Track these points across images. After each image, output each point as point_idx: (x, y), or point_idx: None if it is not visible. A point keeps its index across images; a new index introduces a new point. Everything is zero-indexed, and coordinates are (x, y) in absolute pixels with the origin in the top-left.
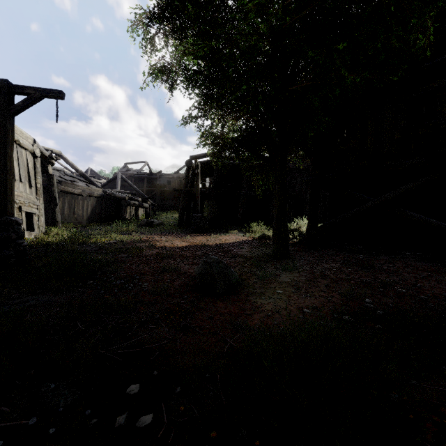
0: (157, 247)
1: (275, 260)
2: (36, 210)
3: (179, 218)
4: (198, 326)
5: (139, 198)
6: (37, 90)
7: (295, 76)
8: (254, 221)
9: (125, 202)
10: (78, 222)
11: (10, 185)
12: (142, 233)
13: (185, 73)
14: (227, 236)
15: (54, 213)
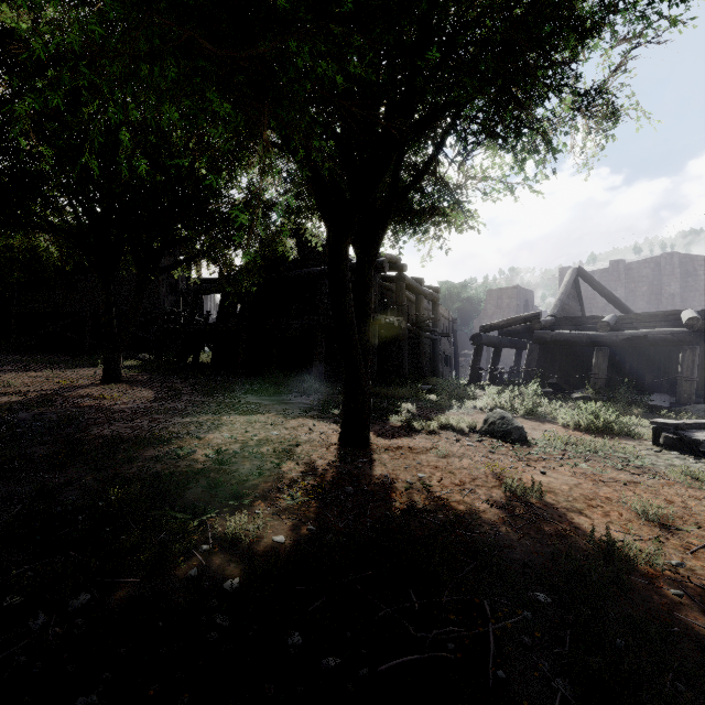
0: None
1: None
2: None
3: None
4: None
5: None
6: None
7: None
8: None
9: None
10: None
11: None
12: None
13: None
14: None
15: None
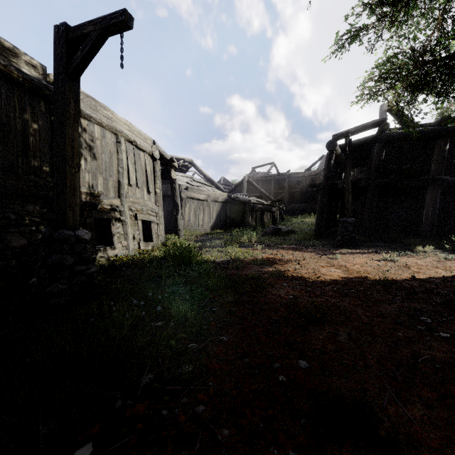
0: (289, 278)
1: None
2: (154, 218)
3: (316, 224)
4: None
5: (265, 201)
6: (96, 24)
7: None
8: (453, 229)
9: (250, 206)
10: (203, 229)
11: (72, 182)
12: (266, 246)
13: None
14: (415, 258)
15: (176, 221)
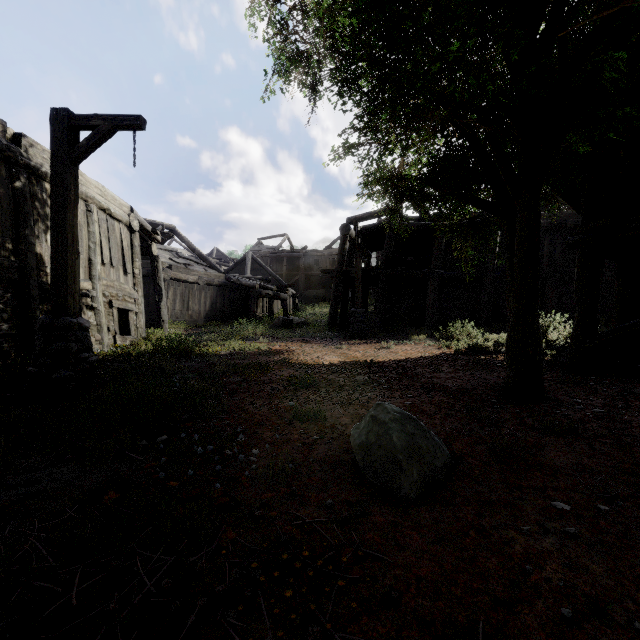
0: (292, 363)
1: (515, 402)
2: (133, 306)
3: (330, 315)
4: (357, 639)
5: (274, 286)
6: (106, 120)
7: (571, 7)
8: (453, 320)
9: (255, 292)
10: (193, 321)
11: (73, 269)
12: (274, 339)
13: (335, 65)
14: (408, 346)
15: (159, 309)
